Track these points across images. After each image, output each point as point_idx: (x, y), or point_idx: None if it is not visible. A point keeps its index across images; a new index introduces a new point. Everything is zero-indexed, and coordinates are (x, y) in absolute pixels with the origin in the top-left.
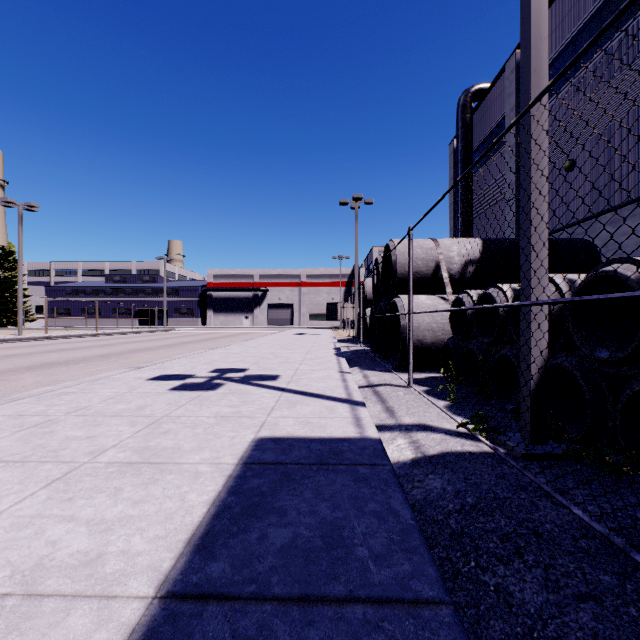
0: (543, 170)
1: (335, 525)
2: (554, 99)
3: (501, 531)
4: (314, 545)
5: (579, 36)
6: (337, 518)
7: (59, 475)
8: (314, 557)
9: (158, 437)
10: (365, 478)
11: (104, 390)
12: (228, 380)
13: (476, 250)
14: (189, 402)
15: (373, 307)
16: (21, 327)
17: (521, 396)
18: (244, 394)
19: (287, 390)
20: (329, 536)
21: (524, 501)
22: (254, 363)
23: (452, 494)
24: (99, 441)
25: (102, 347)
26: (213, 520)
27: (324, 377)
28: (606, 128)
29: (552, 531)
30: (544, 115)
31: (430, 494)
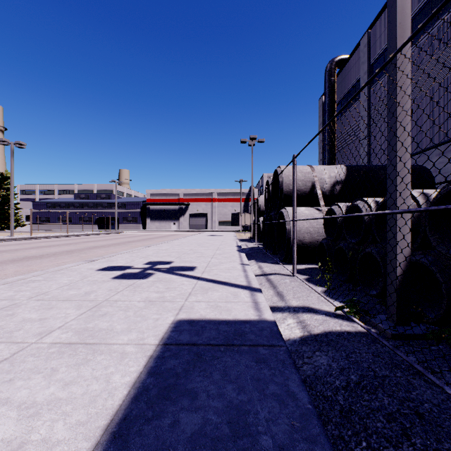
0: (407, 104)
1: (240, 409)
2: None
3: (386, 410)
4: (221, 433)
5: (415, 18)
6: (242, 402)
7: (7, 355)
8: (221, 448)
9: (96, 319)
10: (265, 359)
11: (62, 278)
12: (157, 270)
13: (342, 174)
14: (125, 288)
15: (265, 216)
16: (13, 230)
17: (388, 286)
18: (168, 282)
19: (201, 279)
20: (235, 422)
21: (400, 379)
22: (178, 257)
23: (337, 371)
24: (48, 323)
25: (69, 245)
26: (131, 403)
27: (229, 268)
28: (436, 85)
29: (431, 411)
30: (407, 60)
31: (318, 370)
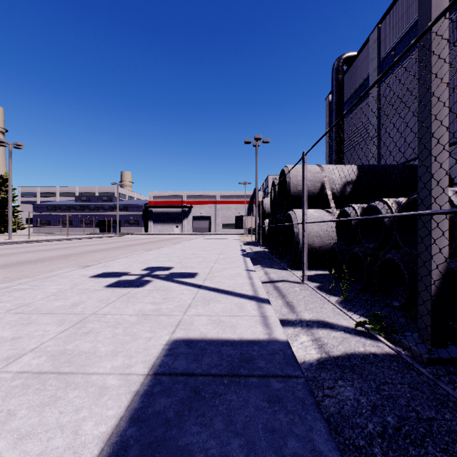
0: (443, 85)
1: None
2: (408, 60)
3: None
4: None
5: None
6: None
7: None
8: None
9: (78, 338)
10: (279, 397)
11: (51, 287)
12: (155, 277)
13: (353, 173)
14: (118, 299)
15: (270, 218)
16: (11, 233)
17: (420, 300)
18: (166, 291)
19: (203, 287)
20: None
21: (452, 424)
22: (178, 262)
23: (368, 409)
24: (21, 343)
25: (68, 248)
26: None
27: (234, 275)
28: (451, 80)
29: None
30: (444, 33)
31: (344, 406)
